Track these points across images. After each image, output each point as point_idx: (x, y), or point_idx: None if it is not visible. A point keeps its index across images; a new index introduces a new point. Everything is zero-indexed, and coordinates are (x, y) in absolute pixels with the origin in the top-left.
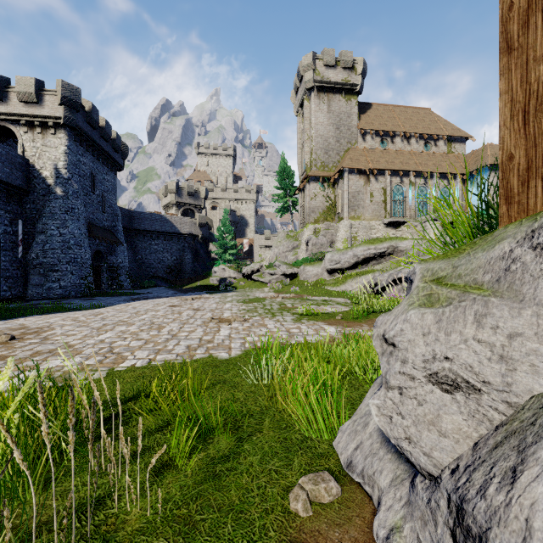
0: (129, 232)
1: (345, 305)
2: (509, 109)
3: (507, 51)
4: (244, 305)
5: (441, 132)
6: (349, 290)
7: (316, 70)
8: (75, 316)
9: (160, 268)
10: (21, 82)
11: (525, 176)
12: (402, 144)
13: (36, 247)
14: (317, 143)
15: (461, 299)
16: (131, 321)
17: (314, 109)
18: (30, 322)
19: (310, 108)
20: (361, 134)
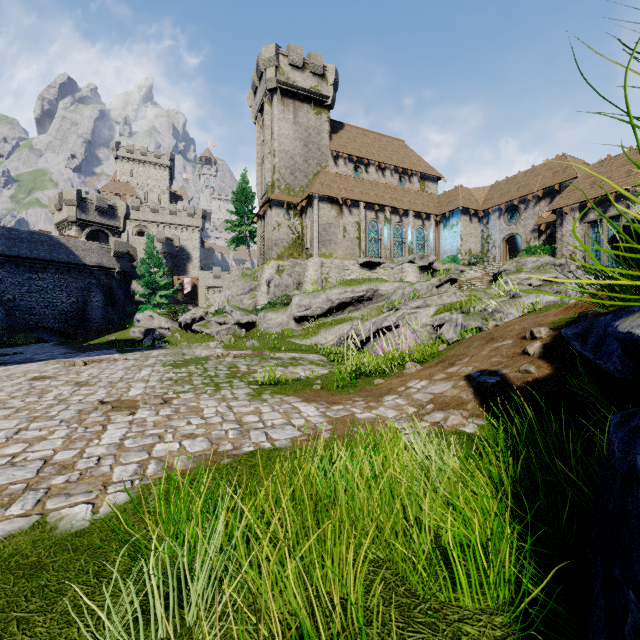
0: None
1: (322, 365)
2: None
3: None
4: (173, 370)
5: (415, 168)
6: (322, 343)
7: (279, 68)
8: None
9: (48, 315)
10: None
11: None
12: (377, 175)
13: None
14: (281, 160)
15: None
16: None
17: (277, 116)
18: None
19: (272, 114)
20: (332, 157)
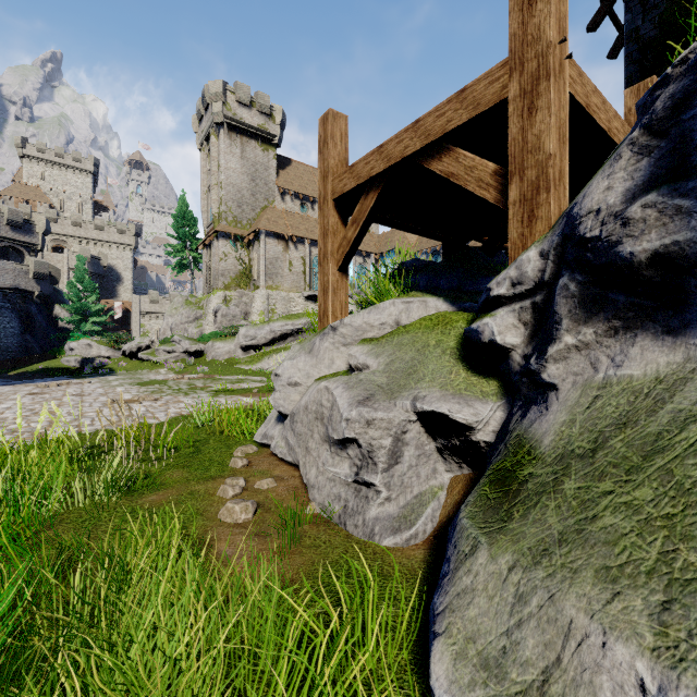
0: None
1: (262, 382)
2: (321, 287)
3: (320, 265)
4: (143, 387)
5: None
6: (266, 368)
7: (226, 104)
8: None
9: None
10: None
11: (324, 314)
12: None
13: None
14: (228, 193)
15: (300, 357)
16: None
17: (224, 149)
18: None
19: (218, 146)
20: (279, 192)
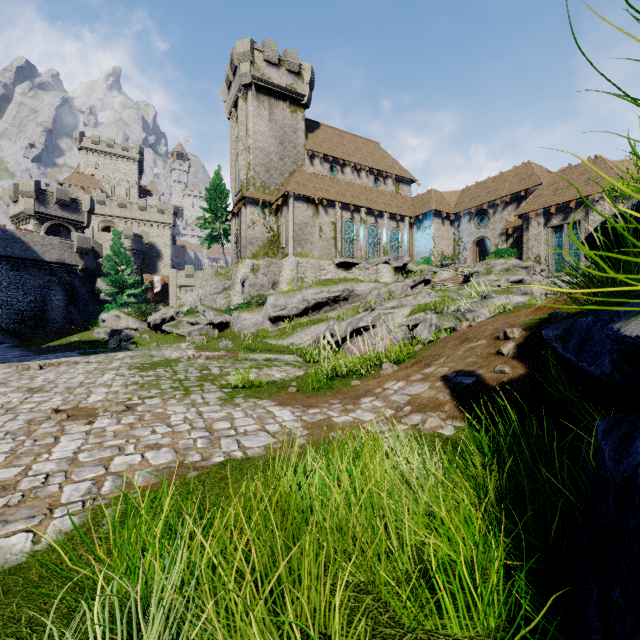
0: None
1: (298, 367)
2: None
3: None
4: (140, 373)
5: (390, 170)
6: (298, 344)
7: (254, 64)
8: None
9: (2, 314)
10: None
11: None
12: (352, 176)
13: None
14: (256, 157)
15: None
16: None
17: (252, 112)
18: None
19: (246, 110)
20: (308, 156)
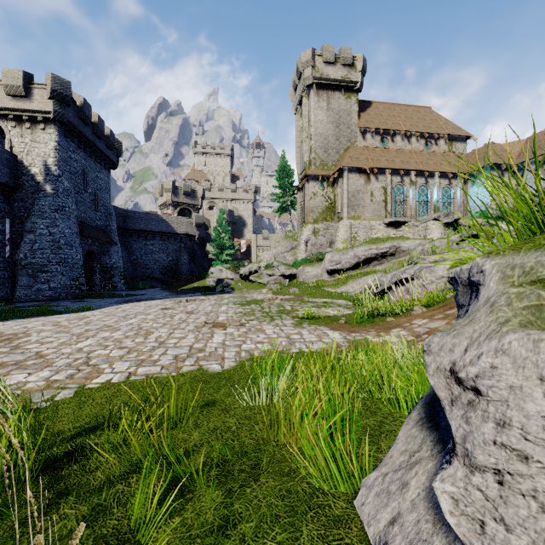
0: (123, 232)
1: (348, 308)
2: None
3: None
4: (241, 307)
5: (442, 131)
6: (350, 292)
7: (315, 67)
8: (57, 320)
9: (156, 269)
10: (9, 75)
11: None
12: (402, 143)
13: (25, 247)
14: (316, 142)
15: None
16: (117, 326)
17: (313, 106)
18: (7, 328)
19: (309, 105)
20: (360, 132)
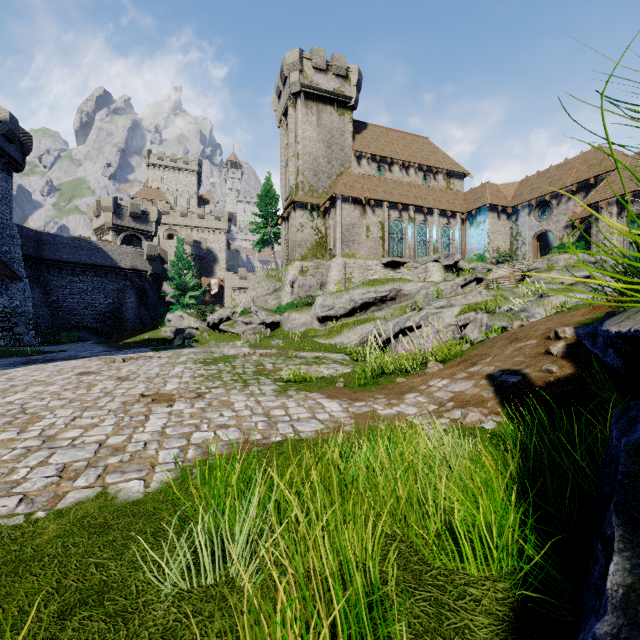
0: (36, 263)
1: (345, 364)
2: None
3: None
4: (204, 367)
5: (440, 165)
6: (345, 343)
7: (303, 72)
8: None
9: (88, 315)
10: None
11: None
12: (401, 174)
13: None
14: (305, 162)
15: None
16: None
17: (301, 119)
18: None
19: (295, 117)
20: (355, 157)
